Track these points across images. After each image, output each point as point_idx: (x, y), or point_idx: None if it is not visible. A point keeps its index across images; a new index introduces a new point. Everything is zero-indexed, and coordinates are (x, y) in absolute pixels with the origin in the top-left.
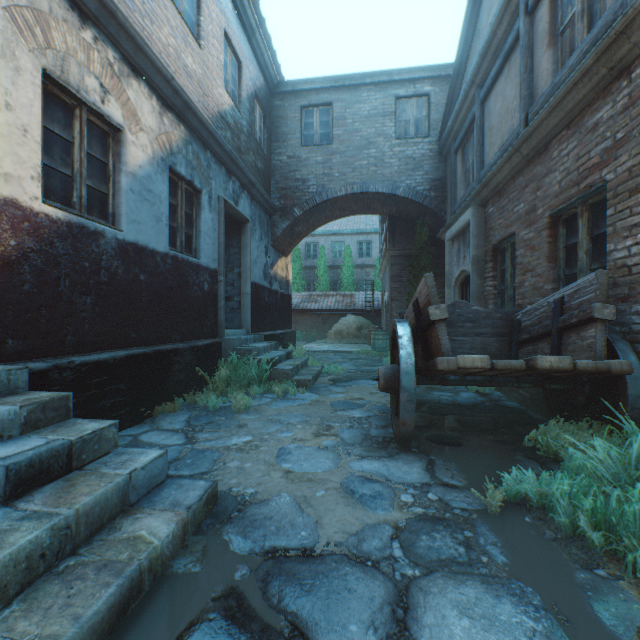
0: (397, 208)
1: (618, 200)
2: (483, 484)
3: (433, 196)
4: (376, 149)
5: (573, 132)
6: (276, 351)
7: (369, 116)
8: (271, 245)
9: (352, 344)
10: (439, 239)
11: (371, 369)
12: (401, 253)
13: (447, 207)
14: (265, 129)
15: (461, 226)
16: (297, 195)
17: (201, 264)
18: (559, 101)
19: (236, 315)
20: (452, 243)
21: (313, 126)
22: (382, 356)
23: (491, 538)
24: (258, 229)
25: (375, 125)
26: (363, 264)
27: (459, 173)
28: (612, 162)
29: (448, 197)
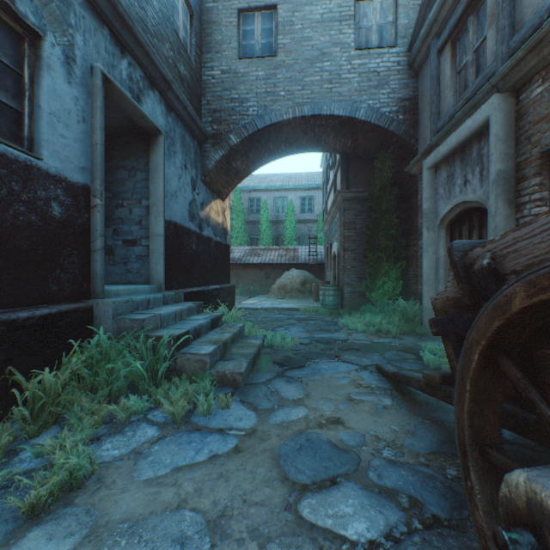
0: (353, 140)
1: None
2: None
3: (401, 119)
4: (331, 61)
5: None
6: (197, 316)
7: (322, 21)
8: (201, 180)
9: (297, 299)
10: (400, 179)
11: (329, 337)
12: (355, 196)
13: (420, 132)
14: (192, 32)
15: (464, 136)
16: (233, 118)
17: (40, 166)
18: None
19: (144, 265)
20: (435, 171)
21: (253, 34)
22: (334, 315)
23: None
24: (180, 153)
25: (330, 32)
26: (305, 219)
27: (447, 76)
28: None
29: (422, 118)
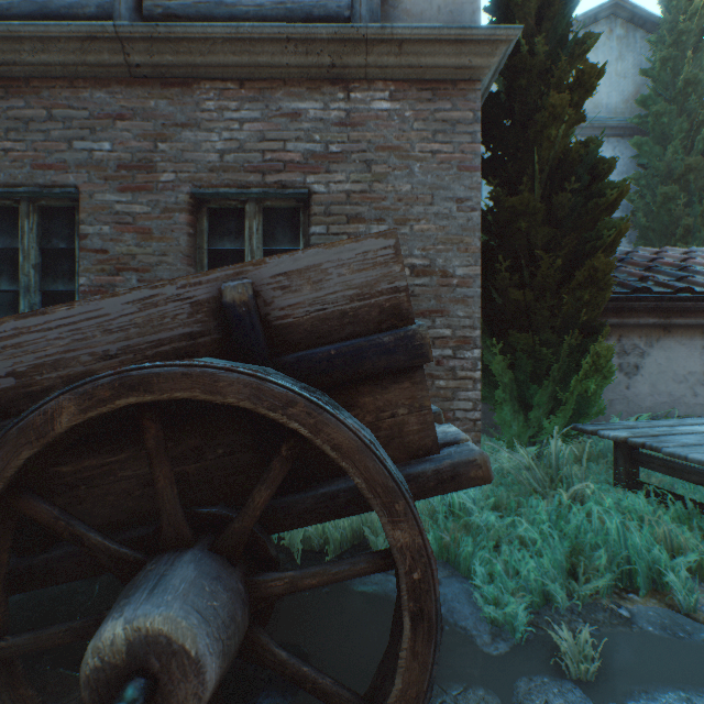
0: None
1: (333, 221)
2: (474, 660)
3: None
4: None
5: (255, 98)
6: None
7: None
8: None
9: None
10: None
11: None
12: None
13: None
14: None
15: None
16: None
17: None
18: (255, 39)
19: None
20: None
21: None
22: None
23: (675, 699)
24: None
25: None
26: None
27: None
28: (324, 173)
29: None
